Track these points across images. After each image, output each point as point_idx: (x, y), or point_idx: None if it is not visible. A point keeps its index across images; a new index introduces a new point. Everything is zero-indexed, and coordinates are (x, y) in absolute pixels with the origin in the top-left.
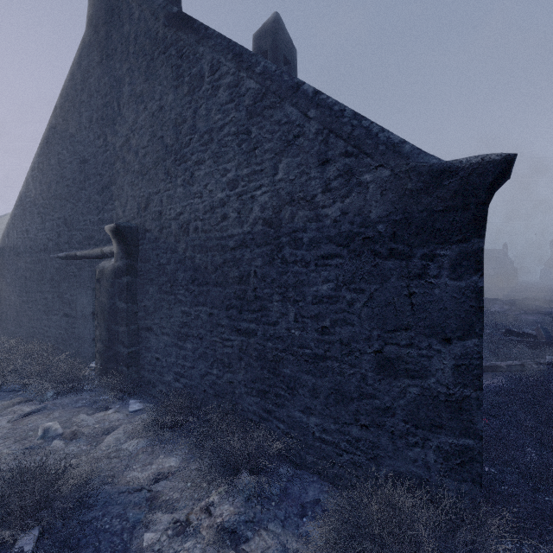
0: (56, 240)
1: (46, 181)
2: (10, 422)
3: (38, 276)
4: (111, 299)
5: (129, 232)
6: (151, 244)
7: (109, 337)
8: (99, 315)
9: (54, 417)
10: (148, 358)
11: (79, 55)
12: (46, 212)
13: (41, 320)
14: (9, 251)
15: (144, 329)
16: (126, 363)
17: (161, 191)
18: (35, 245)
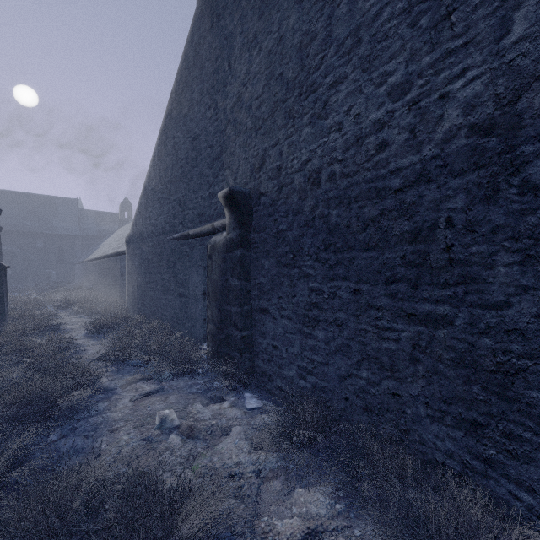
0: (172, 222)
1: (163, 167)
2: (132, 401)
3: (157, 258)
4: (222, 276)
5: (242, 198)
6: (267, 209)
7: (221, 318)
8: (211, 294)
9: (170, 402)
10: (263, 345)
11: (191, 32)
12: (163, 196)
13: (159, 299)
14: (136, 237)
15: (258, 311)
16: (239, 348)
17: (279, 141)
18: (156, 230)
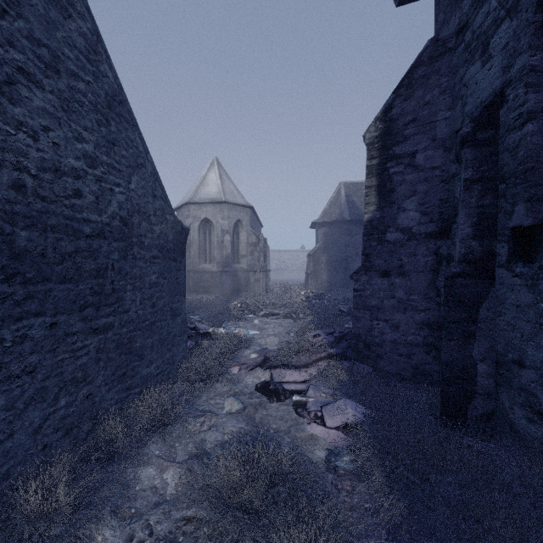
0: None
1: None
2: None
3: None
4: None
5: None
6: None
7: None
8: None
9: None
10: None
11: None
12: None
13: None
14: None
15: None
16: None
17: None
18: None
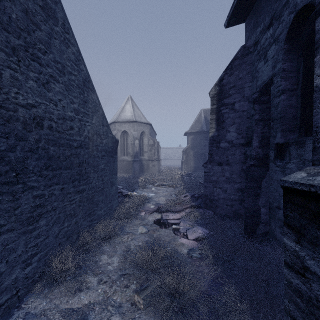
0: None
1: None
2: None
3: None
4: None
5: None
6: None
7: None
8: None
9: None
10: None
11: None
12: None
13: None
14: None
15: None
16: None
17: None
18: None
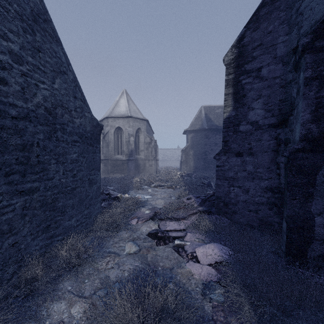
0: None
1: None
2: None
3: None
4: None
5: None
6: None
7: None
8: None
9: None
10: None
11: None
12: None
13: None
14: None
15: None
16: None
17: None
18: None
